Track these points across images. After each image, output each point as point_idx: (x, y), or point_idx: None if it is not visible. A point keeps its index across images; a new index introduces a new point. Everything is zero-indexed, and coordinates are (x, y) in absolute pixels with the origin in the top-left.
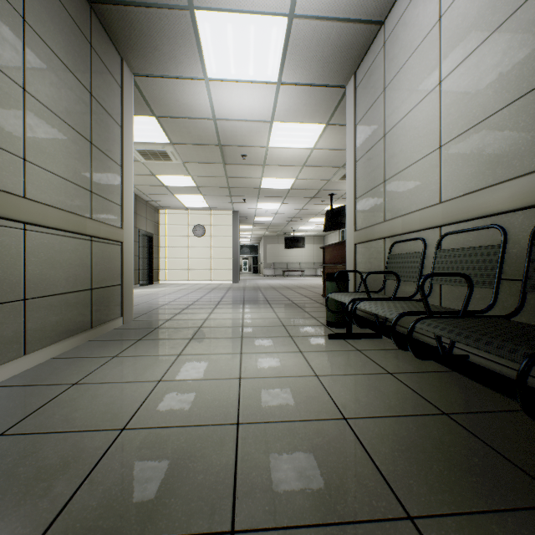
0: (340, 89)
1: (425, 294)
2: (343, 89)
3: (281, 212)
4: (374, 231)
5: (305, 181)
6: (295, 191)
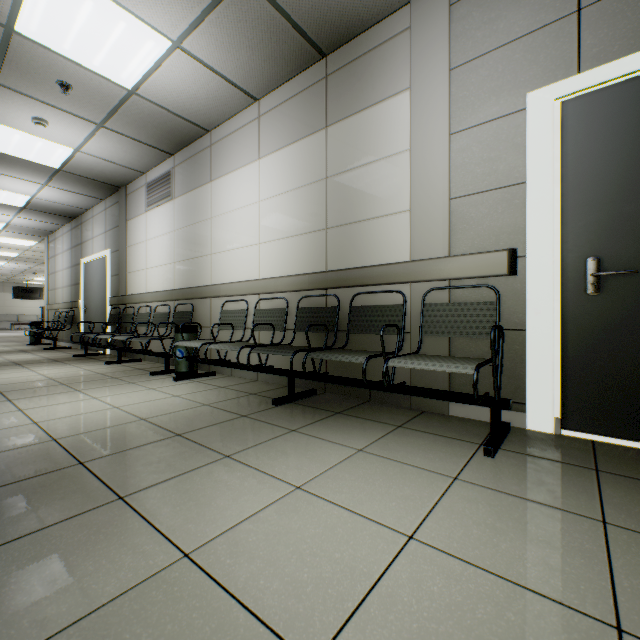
0: (43, 237)
1: (58, 327)
2: (44, 237)
3: (7, 267)
4: (52, 306)
5: (31, 256)
6: (23, 258)
